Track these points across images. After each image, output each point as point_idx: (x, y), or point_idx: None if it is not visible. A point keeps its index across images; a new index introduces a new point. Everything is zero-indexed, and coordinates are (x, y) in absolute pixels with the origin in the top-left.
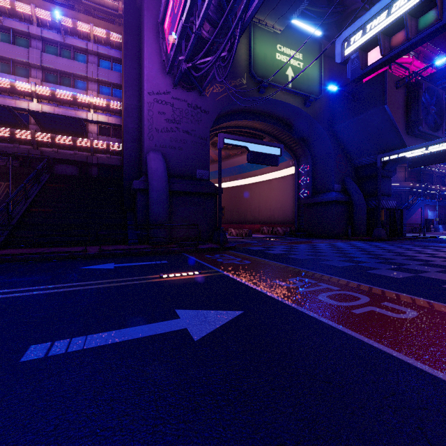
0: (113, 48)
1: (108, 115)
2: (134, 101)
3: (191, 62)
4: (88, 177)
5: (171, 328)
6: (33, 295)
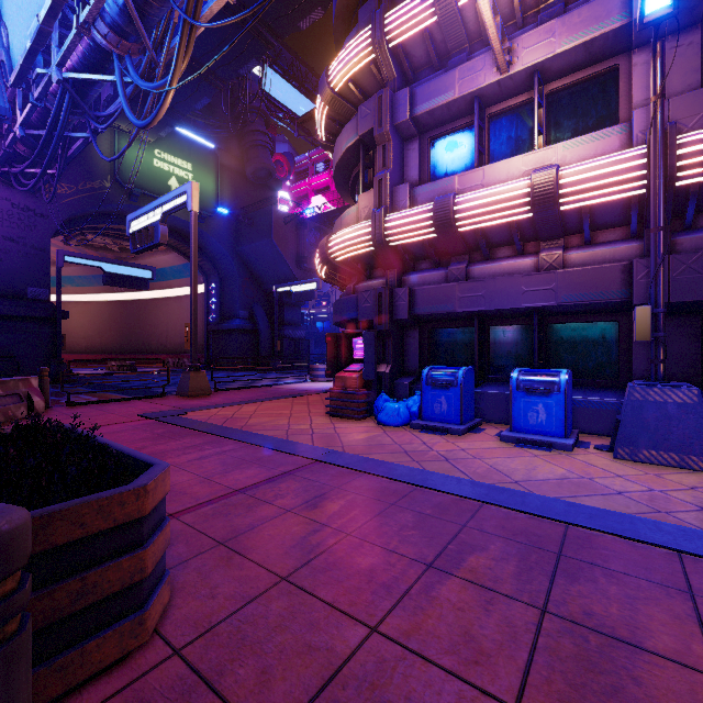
0: None
1: None
2: None
3: (8, 168)
4: None
5: None
6: None
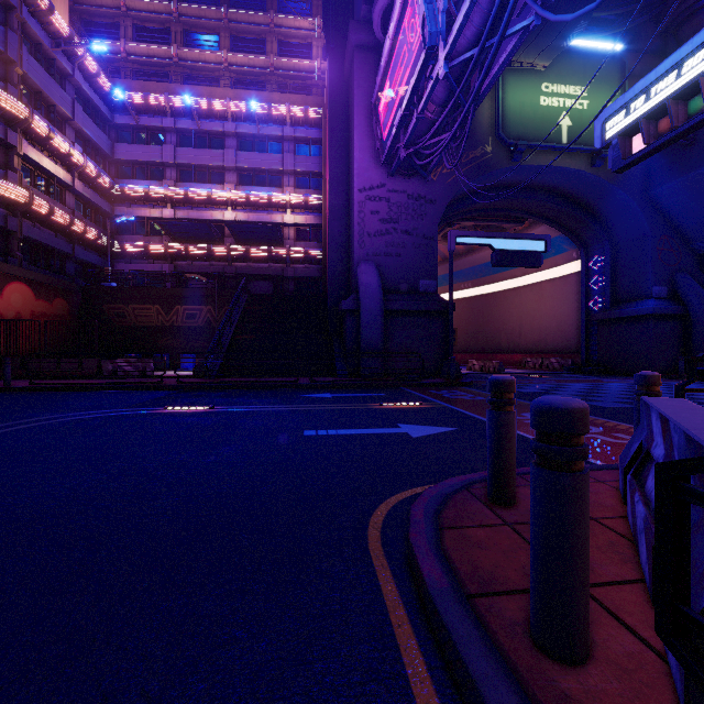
0: (311, 127)
1: (306, 214)
2: (340, 199)
3: (413, 147)
4: (287, 295)
5: (395, 431)
6: (280, 410)
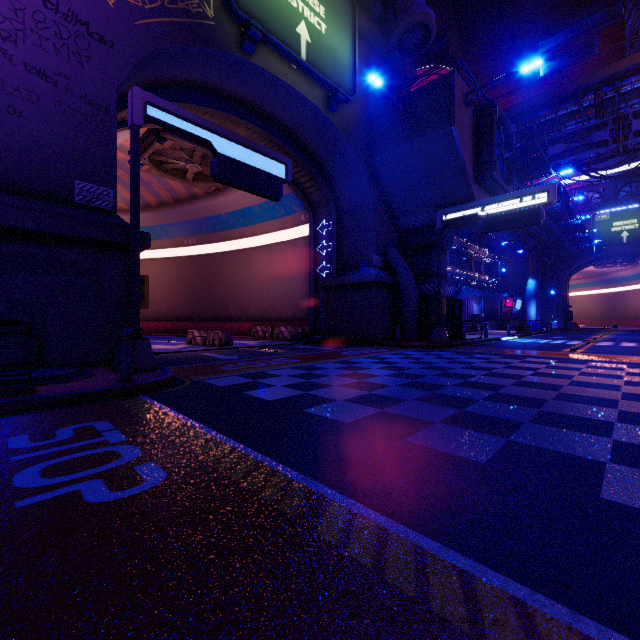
0: None
1: None
2: None
3: None
4: None
5: None
6: None
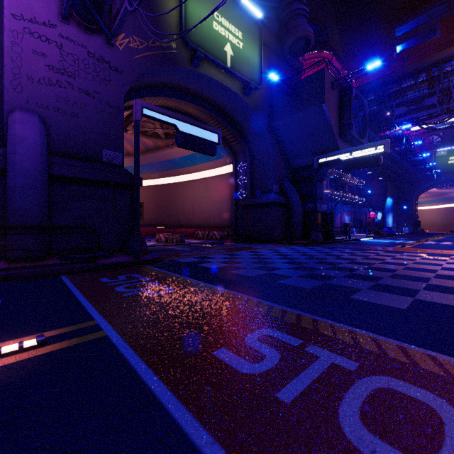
0: None
1: None
2: None
3: None
4: None
5: None
6: None
